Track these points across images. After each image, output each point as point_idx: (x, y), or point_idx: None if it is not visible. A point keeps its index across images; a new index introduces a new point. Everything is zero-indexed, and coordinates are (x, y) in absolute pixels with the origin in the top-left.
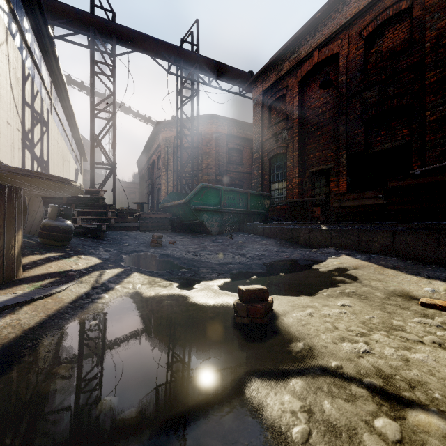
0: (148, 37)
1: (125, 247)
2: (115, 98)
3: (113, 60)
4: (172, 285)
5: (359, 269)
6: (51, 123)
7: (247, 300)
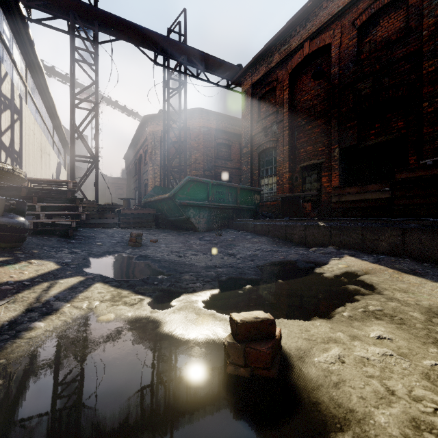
0: (133, 25)
1: (97, 247)
2: (97, 87)
3: (95, 48)
4: (142, 301)
5: (371, 274)
6: (26, 111)
7: (244, 337)
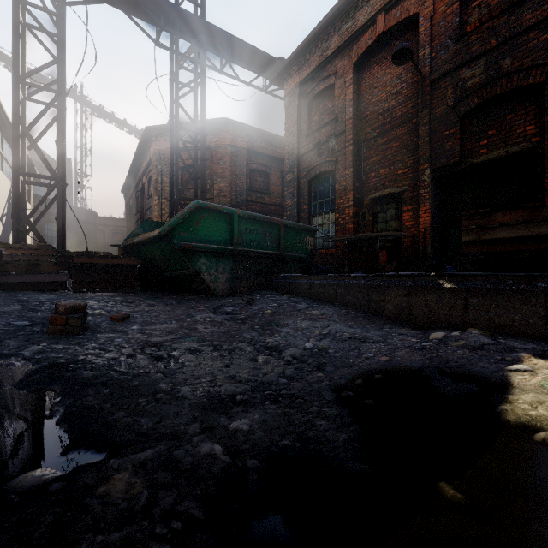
0: None
1: None
2: (61, 68)
3: (58, 6)
4: None
5: None
6: None
7: None
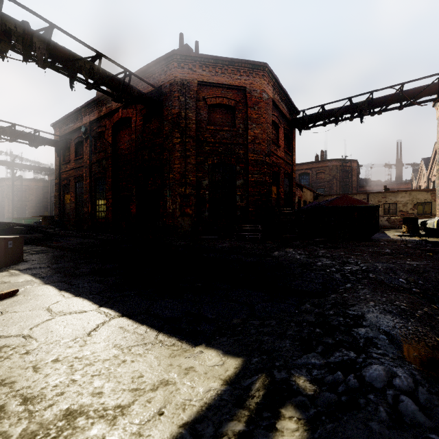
0: None
1: None
2: None
3: None
4: None
5: None
6: None
7: None
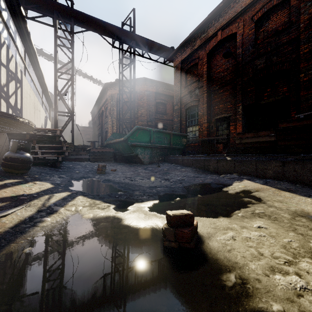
0: (98, 20)
1: (76, 174)
2: (73, 64)
3: (72, 36)
4: (109, 207)
5: (260, 191)
6: (24, 81)
7: (174, 224)
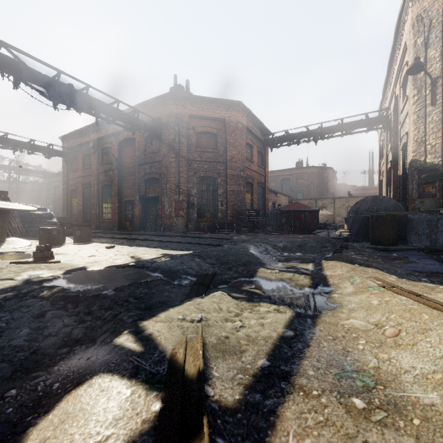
0: None
1: None
2: None
3: None
4: None
5: None
6: None
7: None
